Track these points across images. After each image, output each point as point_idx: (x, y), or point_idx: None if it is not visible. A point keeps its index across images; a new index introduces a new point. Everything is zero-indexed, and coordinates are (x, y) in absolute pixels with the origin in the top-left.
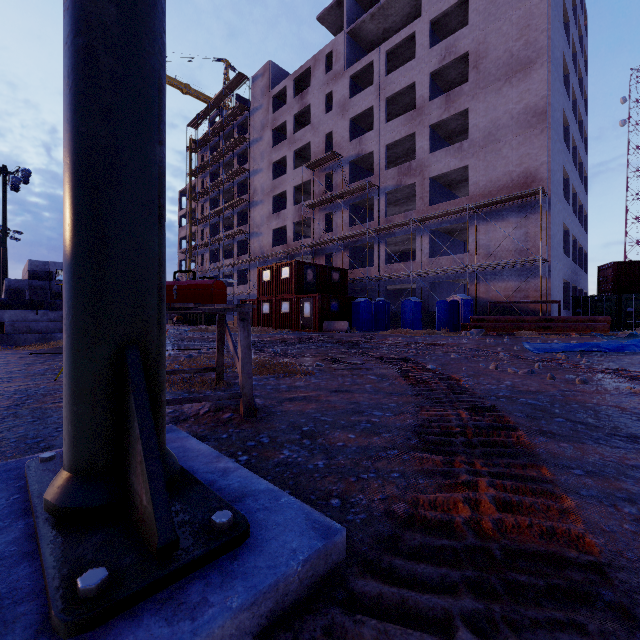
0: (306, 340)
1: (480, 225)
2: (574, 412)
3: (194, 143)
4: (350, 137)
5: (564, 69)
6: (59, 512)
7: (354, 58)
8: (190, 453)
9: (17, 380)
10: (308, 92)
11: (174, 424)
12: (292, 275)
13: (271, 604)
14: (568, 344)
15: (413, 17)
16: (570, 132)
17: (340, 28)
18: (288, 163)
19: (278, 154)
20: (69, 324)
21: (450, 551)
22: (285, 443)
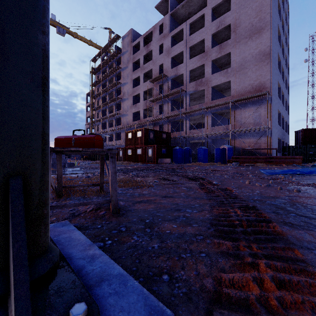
0: (149, 168)
1: (236, 110)
2: (299, 209)
3: (94, 69)
4: (171, 66)
5: (278, 33)
6: None
7: (173, 27)
8: (73, 242)
9: None
10: (150, 44)
11: (71, 218)
12: (142, 135)
13: None
14: (283, 170)
15: (203, 7)
16: (281, 64)
17: (166, 12)
18: (140, 79)
19: (135, 75)
20: None
21: None
22: (135, 231)
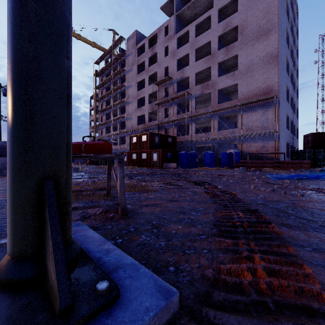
0: (155, 173)
1: (243, 114)
2: (300, 212)
3: (97, 72)
4: (177, 69)
5: (286, 34)
6: (2, 282)
7: (179, 29)
8: (88, 239)
9: (1, 194)
10: (156, 46)
11: (82, 220)
12: (147, 139)
13: None
14: (290, 175)
15: (209, 8)
16: (289, 66)
17: (172, 13)
18: (145, 82)
19: (140, 78)
20: (10, 166)
21: (242, 304)
22: (143, 231)
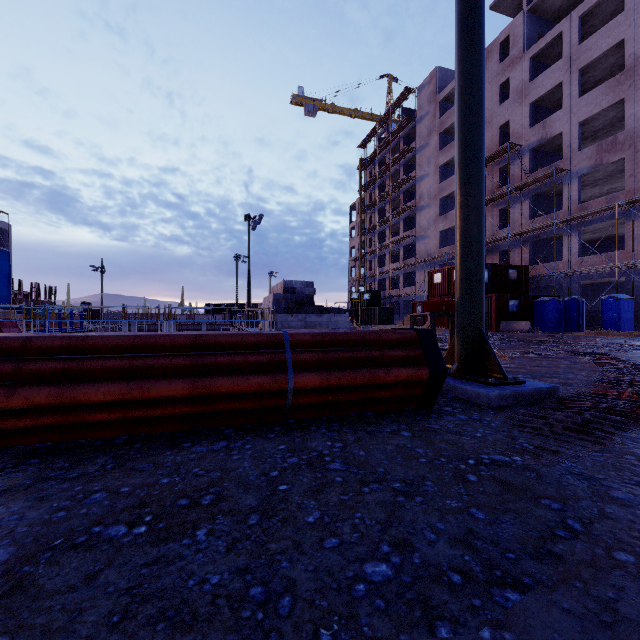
0: None
1: None
2: None
3: (363, 162)
4: (530, 123)
5: None
6: (463, 373)
7: (535, 35)
8: None
9: None
10: None
11: None
12: None
13: (539, 393)
14: None
15: None
16: None
17: (517, 6)
18: None
19: (445, 156)
20: (462, 321)
21: (603, 398)
22: None
